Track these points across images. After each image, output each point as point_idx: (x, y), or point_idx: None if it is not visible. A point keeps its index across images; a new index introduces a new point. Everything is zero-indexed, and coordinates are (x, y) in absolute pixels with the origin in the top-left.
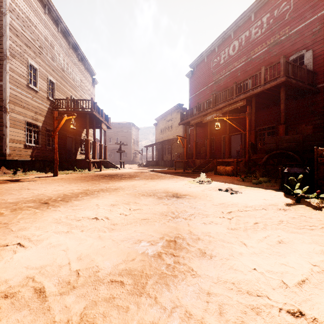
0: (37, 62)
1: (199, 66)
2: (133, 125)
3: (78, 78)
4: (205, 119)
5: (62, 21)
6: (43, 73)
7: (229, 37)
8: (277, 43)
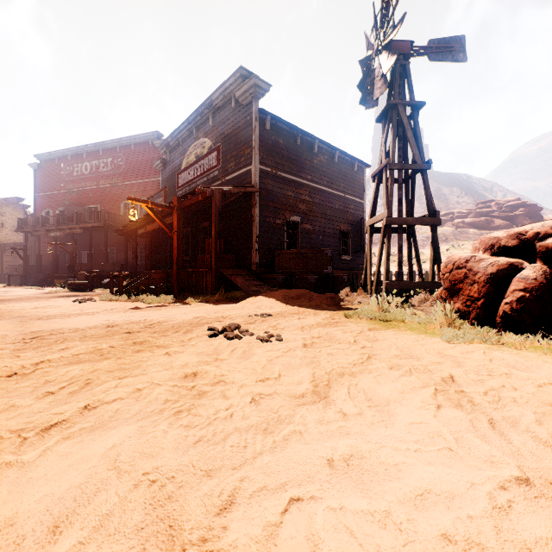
0: None
1: (49, 162)
2: None
3: None
4: (50, 234)
5: None
6: None
7: (82, 155)
8: (117, 185)
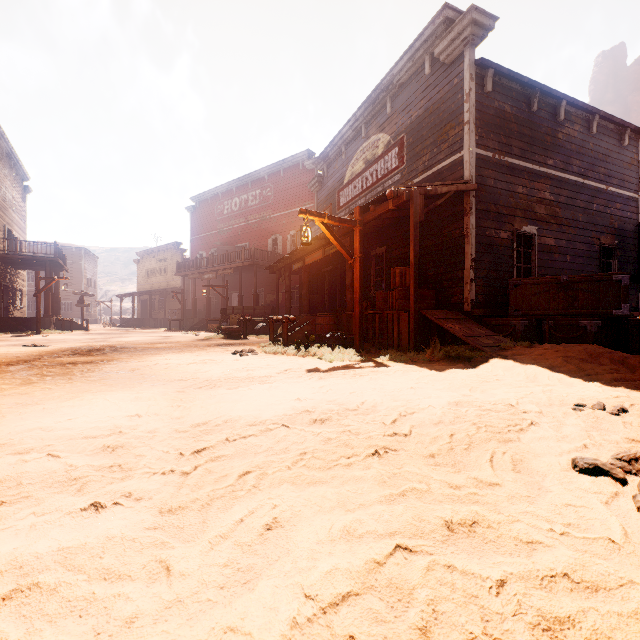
0: None
1: (202, 204)
2: (86, 251)
3: (10, 195)
4: (204, 277)
5: (1, 129)
6: None
7: (232, 191)
8: (265, 219)
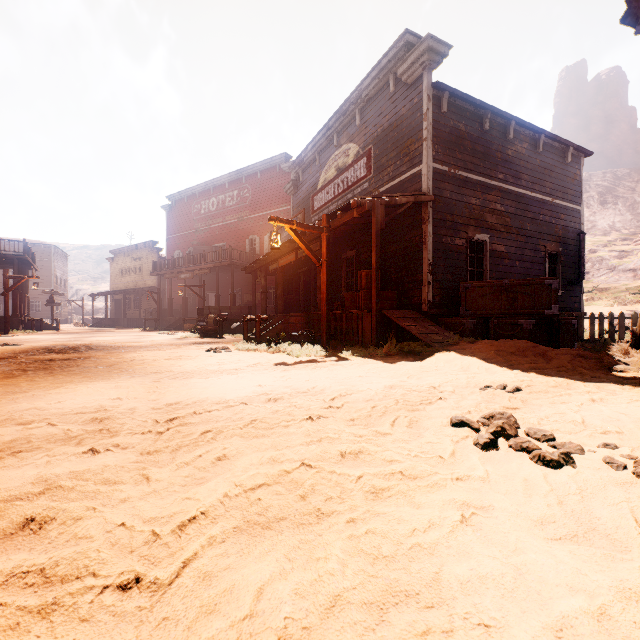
0: None
1: (179, 203)
2: (56, 249)
3: None
4: (180, 276)
5: None
6: None
7: (209, 190)
8: (242, 220)
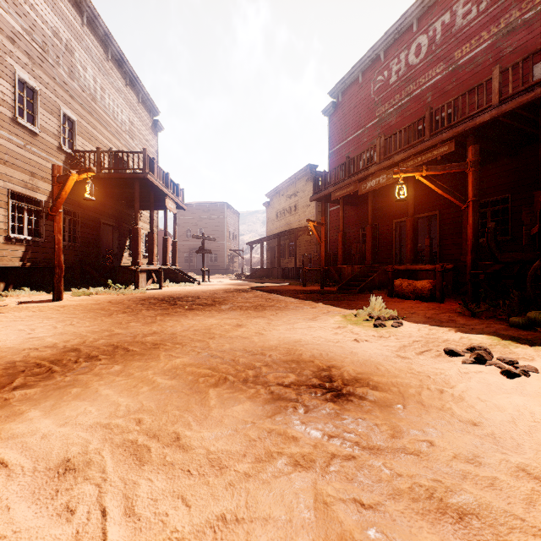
0: (35, 76)
1: (347, 92)
2: (228, 206)
3: (125, 117)
4: (364, 186)
5: (90, 4)
6: (50, 99)
7: (408, 31)
8: (514, 27)
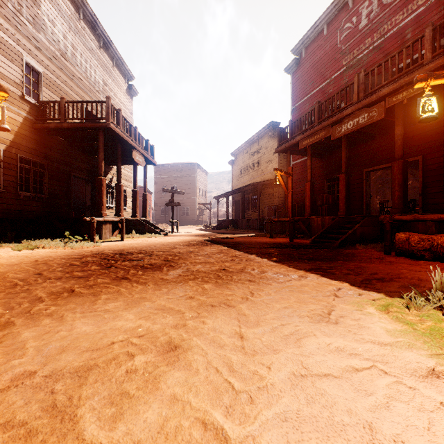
0: None
1: (311, 46)
2: (198, 166)
3: (99, 78)
4: (338, 130)
5: None
6: (11, 46)
7: None
8: None
